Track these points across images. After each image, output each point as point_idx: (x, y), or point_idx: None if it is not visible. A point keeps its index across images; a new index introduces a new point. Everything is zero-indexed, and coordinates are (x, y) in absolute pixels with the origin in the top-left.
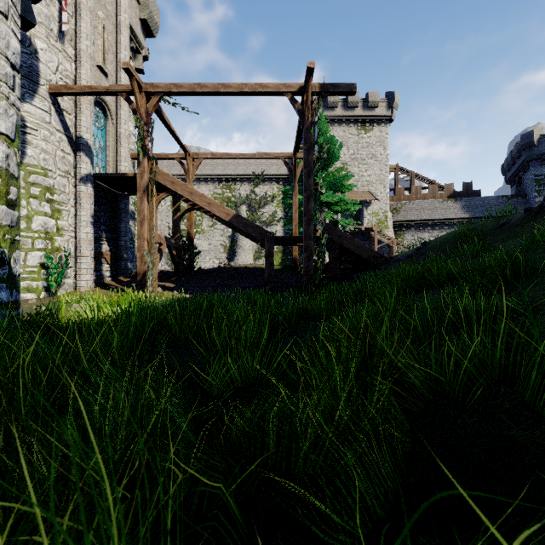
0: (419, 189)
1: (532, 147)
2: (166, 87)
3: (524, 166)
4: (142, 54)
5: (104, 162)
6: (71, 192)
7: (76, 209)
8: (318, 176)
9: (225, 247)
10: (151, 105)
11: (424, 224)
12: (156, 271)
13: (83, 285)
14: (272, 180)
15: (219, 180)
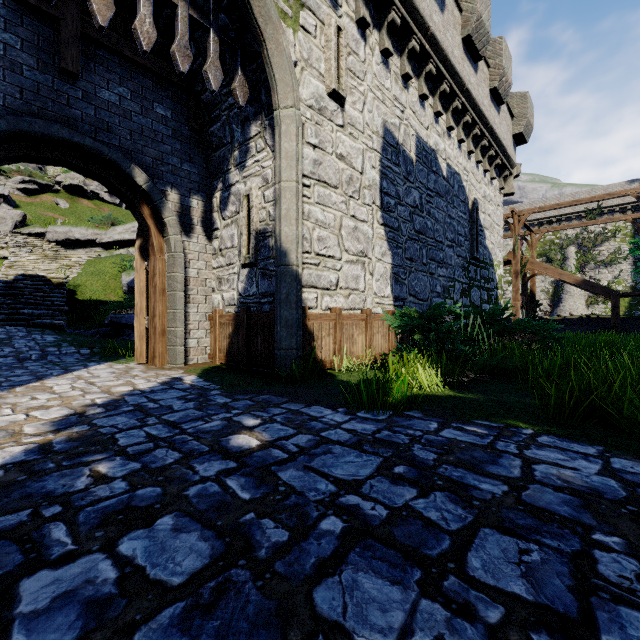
0: None
1: None
2: (532, 210)
3: None
4: None
5: None
6: None
7: None
8: None
9: (546, 293)
10: (521, 222)
11: None
12: None
13: None
14: (614, 212)
15: (539, 224)
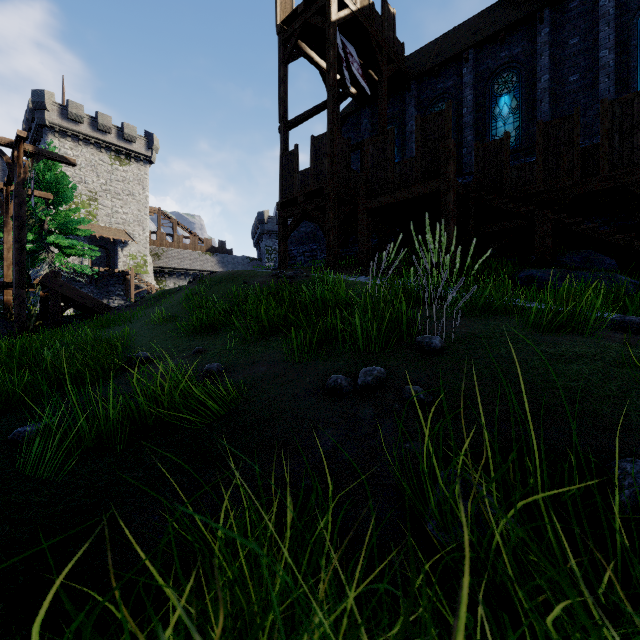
0: (181, 238)
1: (264, 224)
2: None
3: (261, 237)
4: None
5: None
6: None
7: None
8: (45, 214)
9: None
10: None
11: (186, 273)
12: None
13: None
14: None
15: None
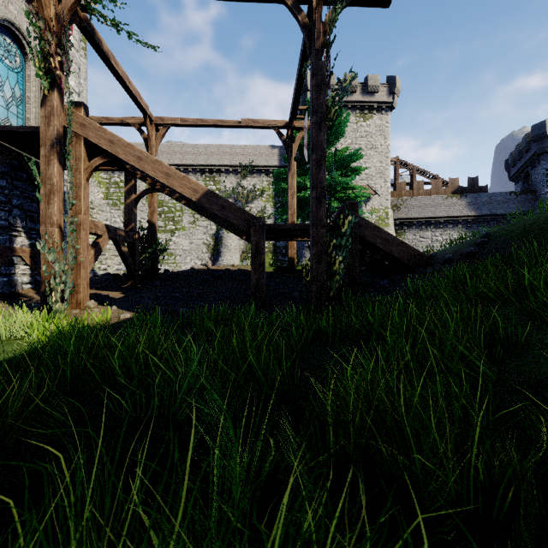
0: (421, 184)
1: (544, 139)
2: None
3: (534, 160)
4: None
5: (21, 119)
6: None
7: None
8: None
9: (208, 246)
10: (64, 5)
11: (427, 222)
12: (85, 275)
13: None
14: (262, 172)
15: (201, 171)
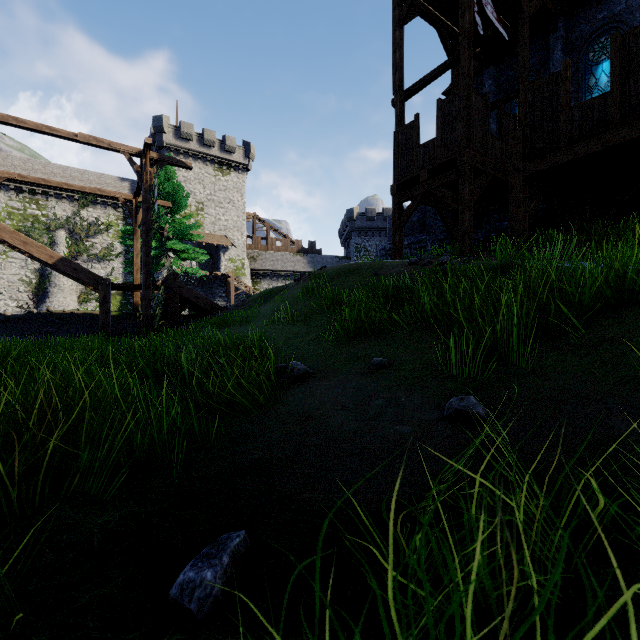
0: (274, 241)
1: (353, 221)
2: None
3: (350, 235)
4: None
5: None
6: None
7: None
8: (164, 222)
9: (28, 284)
10: None
11: (278, 274)
12: None
13: None
14: (108, 205)
15: (17, 190)
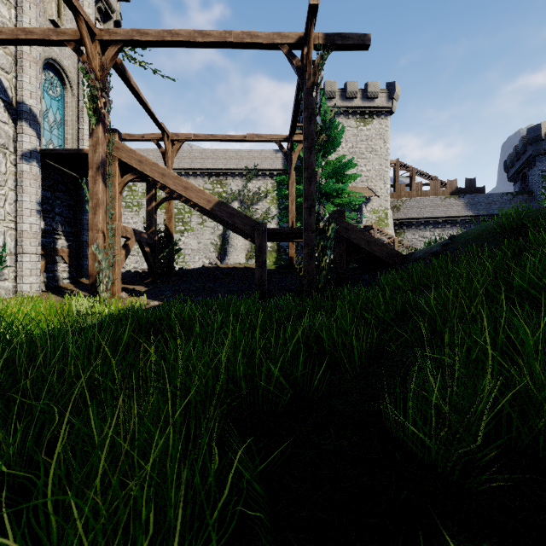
0: (420, 185)
1: (539, 141)
2: (127, 34)
3: (530, 162)
4: (113, 18)
5: (61, 139)
6: (10, 171)
7: (16, 193)
8: (318, 164)
9: (215, 246)
10: (107, 57)
11: (425, 222)
12: (119, 271)
13: (26, 290)
14: (266, 175)
15: (209, 175)
